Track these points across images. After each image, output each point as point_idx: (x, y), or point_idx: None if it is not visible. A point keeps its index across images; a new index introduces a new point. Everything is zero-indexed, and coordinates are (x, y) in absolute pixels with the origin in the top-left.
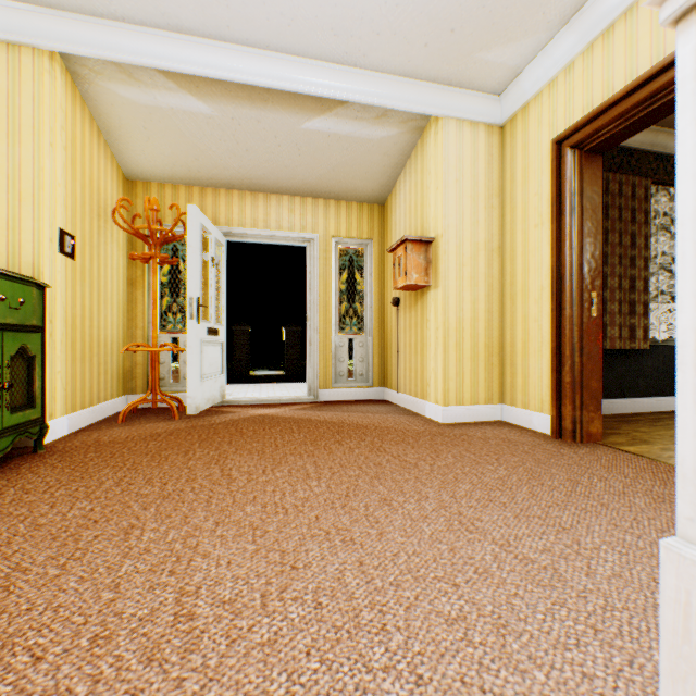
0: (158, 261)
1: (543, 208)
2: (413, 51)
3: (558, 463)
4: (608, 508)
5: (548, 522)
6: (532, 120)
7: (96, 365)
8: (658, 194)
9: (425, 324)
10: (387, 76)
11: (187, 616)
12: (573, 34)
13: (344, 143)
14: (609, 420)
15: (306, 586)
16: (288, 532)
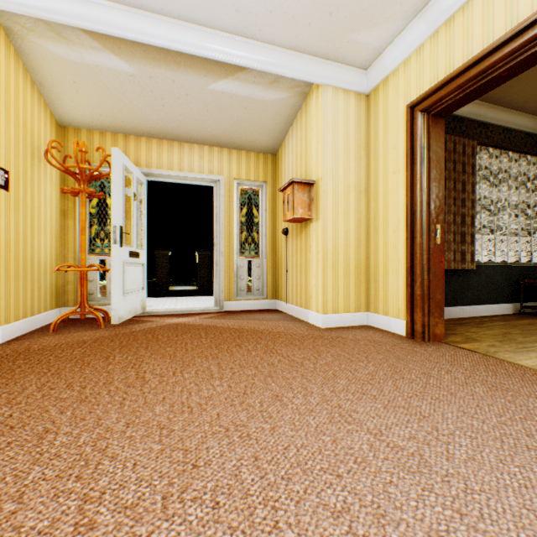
0: (87, 195)
1: (399, 159)
2: (299, 29)
3: (413, 359)
4: (456, 397)
5: (411, 411)
6: (391, 90)
7: (29, 283)
8: (481, 152)
9: (308, 249)
10: (278, 49)
11: (87, 525)
12: (423, 22)
13: (244, 102)
14: (447, 323)
15: (205, 485)
16: (192, 430)
